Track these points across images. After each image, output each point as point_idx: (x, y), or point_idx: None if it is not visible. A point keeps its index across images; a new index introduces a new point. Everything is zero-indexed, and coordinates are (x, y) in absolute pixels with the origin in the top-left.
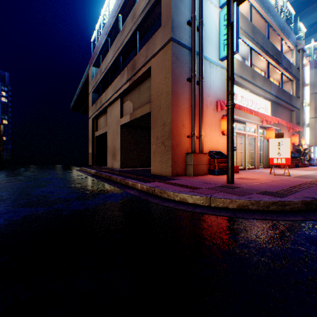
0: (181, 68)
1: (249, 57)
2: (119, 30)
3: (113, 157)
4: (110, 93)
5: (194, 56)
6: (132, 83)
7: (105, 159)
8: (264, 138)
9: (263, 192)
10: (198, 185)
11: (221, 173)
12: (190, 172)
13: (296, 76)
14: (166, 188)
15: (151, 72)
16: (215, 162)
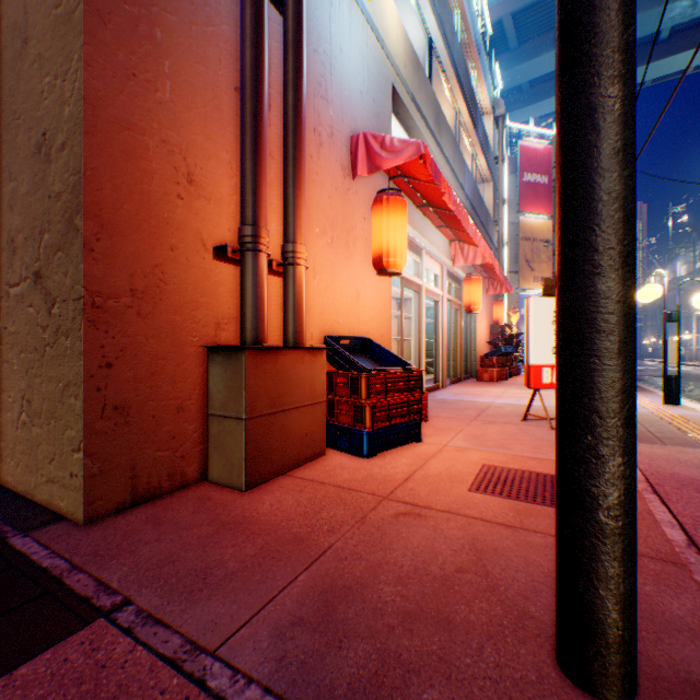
0: None
1: (428, 65)
2: None
3: None
4: None
5: None
6: None
7: None
8: (452, 304)
9: None
10: None
11: (385, 442)
12: (233, 464)
13: (493, 173)
14: None
15: None
16: (363, 391)
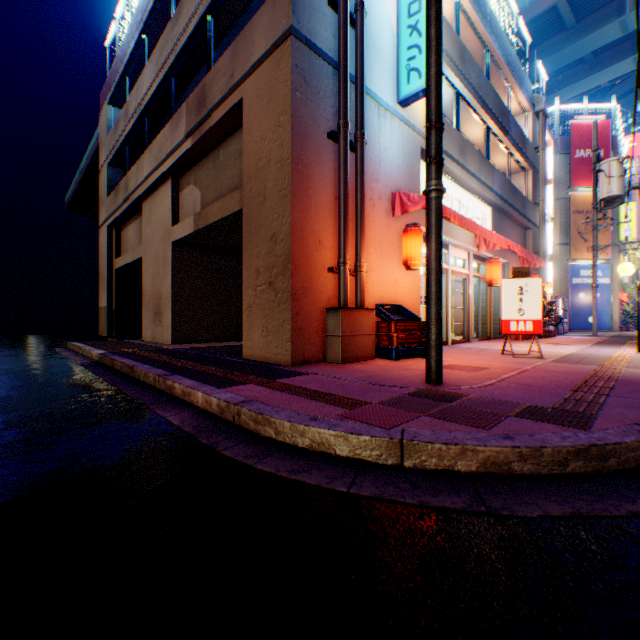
0: (314, 106)
1: (455, 111)
2: (169, 17)
3: (156, 317)
4: (147, 166)
5: (346, 80)
6: (199, 142)
7: (141, 322)
8: (480, 280)
9: (529, 411)
10: (359, 394)
11: (404, 355)
12: (336, 354)
13: (533, 162)
14: (273, 409)
15: (243, 113)
16: (392, 329)
